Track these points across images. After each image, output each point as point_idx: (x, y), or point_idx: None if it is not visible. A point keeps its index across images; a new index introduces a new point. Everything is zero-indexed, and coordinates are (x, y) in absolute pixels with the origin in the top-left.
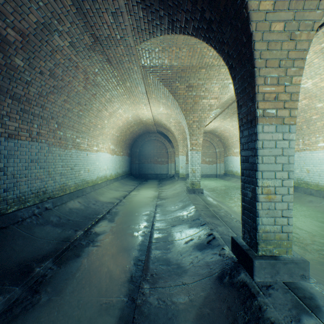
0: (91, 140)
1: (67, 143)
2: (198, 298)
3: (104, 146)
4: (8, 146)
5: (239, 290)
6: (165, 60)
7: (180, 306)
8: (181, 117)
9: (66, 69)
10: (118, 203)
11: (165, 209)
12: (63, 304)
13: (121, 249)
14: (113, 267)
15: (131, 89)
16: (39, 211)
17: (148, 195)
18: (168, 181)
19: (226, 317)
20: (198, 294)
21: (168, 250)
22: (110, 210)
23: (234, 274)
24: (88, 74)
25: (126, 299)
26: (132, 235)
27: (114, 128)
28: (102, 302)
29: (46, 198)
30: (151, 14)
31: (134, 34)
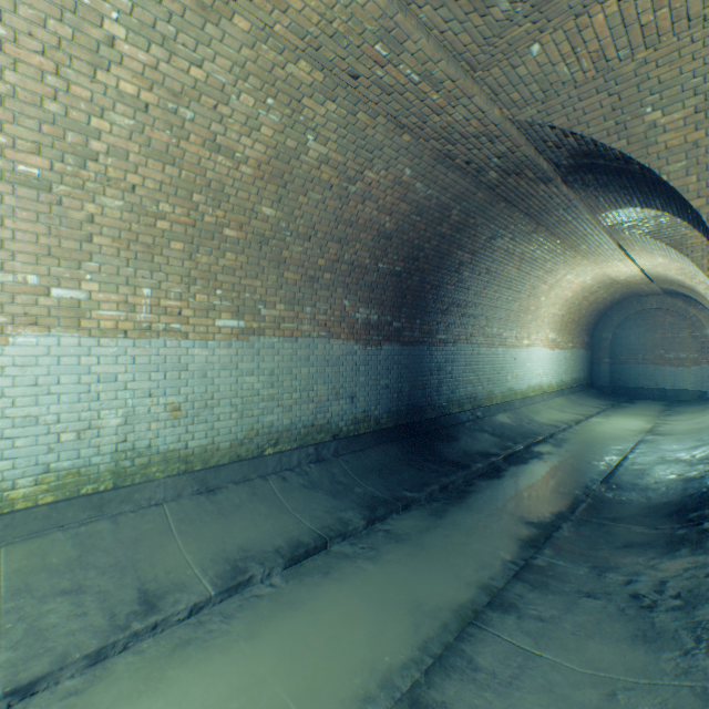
0: (520, 331)
1: (493, 340)
2: (656, 501)
3: (537, 337)
4: (453, 351)
5: (702, 498)
6: (649, 212)
7: (634, 501)
8: (704, 278)
9: (501, 261)
10: (565, 429)
11: (656, 447)
12: (523, 481)
13: (573, 469)
14: (564, 477)
15: (589, 250)
16: (472, 418)
17: (627, 426)
18: (692, 407)
19: (677, 507)
20: (658, 500)
21: (638, 478)
22: (553, 435)
23: (708, 491)
24: (524, 254)
25: (579, 493)
26: (588, 463)
27: (556, 305)
28: (556, 489)
29: (475, 405)
30: (614, 198)
31: (592, 209)
